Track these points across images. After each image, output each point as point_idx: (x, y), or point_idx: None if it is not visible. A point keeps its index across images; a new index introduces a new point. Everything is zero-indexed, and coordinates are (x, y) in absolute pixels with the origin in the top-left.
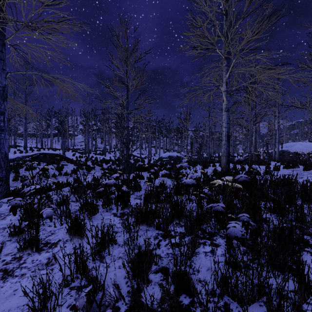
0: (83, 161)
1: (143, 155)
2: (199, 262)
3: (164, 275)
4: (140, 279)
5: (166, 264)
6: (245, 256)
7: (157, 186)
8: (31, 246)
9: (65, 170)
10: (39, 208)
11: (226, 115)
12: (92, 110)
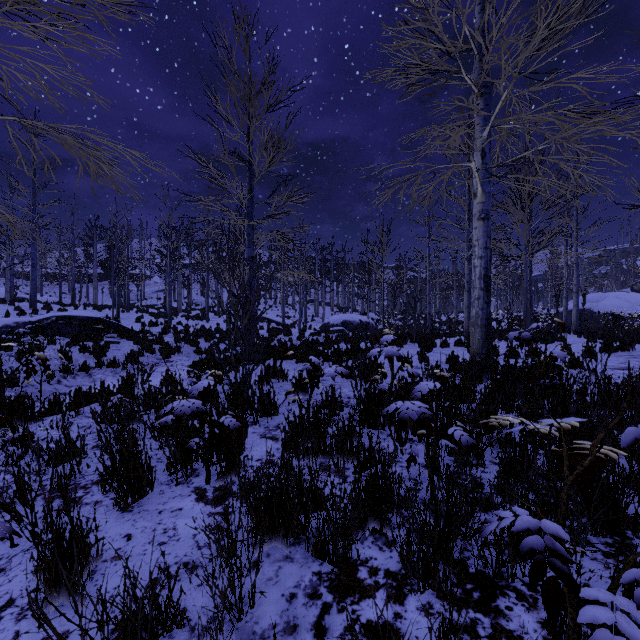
0: (156, 334)
1: (289, 319)
2: None
3: None
4: None
5: None
6: None
7: (318, 406)
8: None
9: (112, 354)
10: None
11: (482, 229)
12: (182, 224)
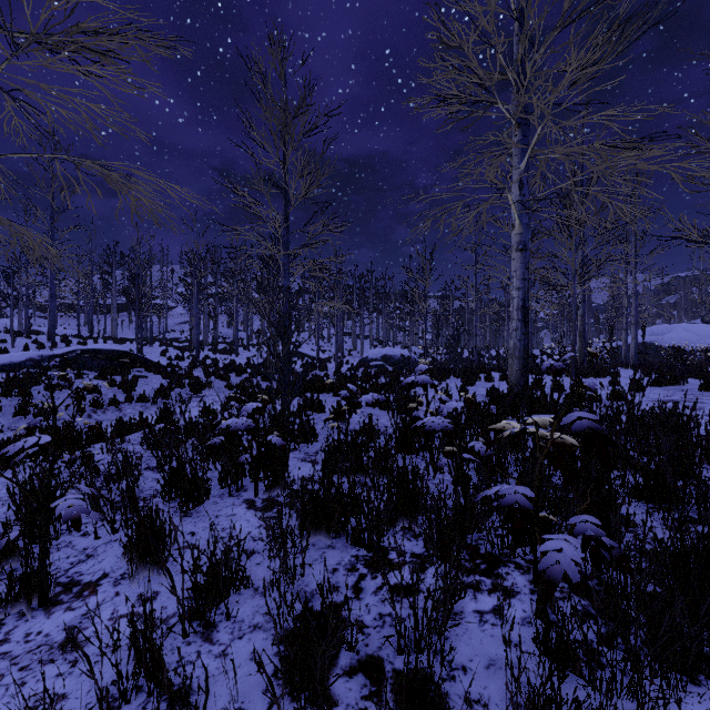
0: (185, 368)
1: (325, 353)
2: (464, 642)
3: (372, 683)
4: (305, 700)
5: (377, 649)
6: (586, 626)
7: (356, 431)
8: (28, 595)
9: (141, 389)
10: (48, 495)
11: (520, 260)
12: (208, 250)
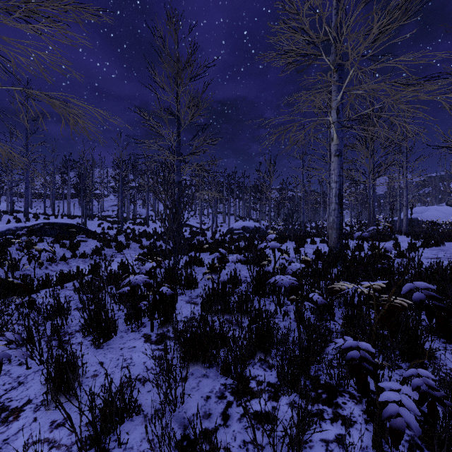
0: (112, 235)
1: (205, 225)
2: None
3: None
4: None
5: None
6: None
7: (225, 282)
8: None
9: (83, 249)
10: None
11: (337, 163)
12: (129, 158)
